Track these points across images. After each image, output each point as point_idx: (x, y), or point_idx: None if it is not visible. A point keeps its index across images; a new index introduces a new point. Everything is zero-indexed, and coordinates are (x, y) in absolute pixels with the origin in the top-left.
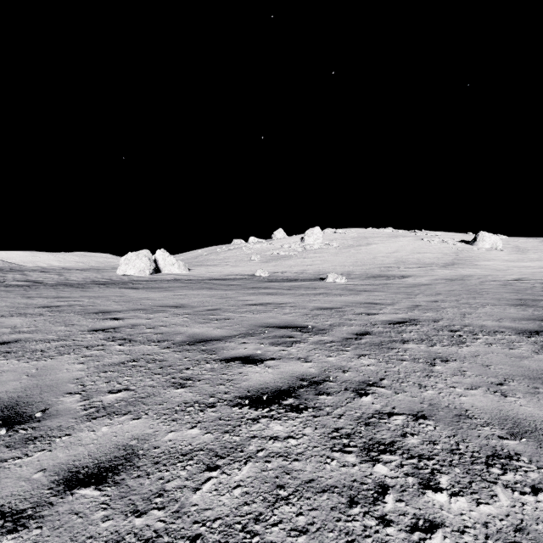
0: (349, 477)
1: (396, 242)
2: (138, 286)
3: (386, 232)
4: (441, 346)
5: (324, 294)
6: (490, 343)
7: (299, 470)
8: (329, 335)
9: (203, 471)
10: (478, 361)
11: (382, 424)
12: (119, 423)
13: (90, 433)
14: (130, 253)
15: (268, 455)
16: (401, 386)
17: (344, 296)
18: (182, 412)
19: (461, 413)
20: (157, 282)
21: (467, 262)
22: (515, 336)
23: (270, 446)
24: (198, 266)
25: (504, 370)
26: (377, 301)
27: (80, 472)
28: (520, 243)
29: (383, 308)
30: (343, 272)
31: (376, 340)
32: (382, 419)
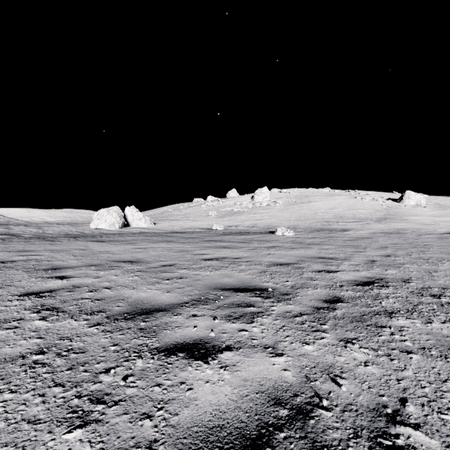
0: None
1: (333, 200)
2: (105, 239)
3: (324, 192)
4: (441, 323)
5: (276, 248)
6: None
7: None
8: (295, 303)
9: None
10: None
11: None
12: None
13: None
14: (102, 209)
15: None
16: (446, 424)
17: (295, 250)
18: None
19: None
20: (123, 235)
21: (397, 217)
22: None
23: None
24: (162, 221)
25: None
26: (331, 255)
27: None
28: (440, 201)
29: (340, 264)
30: (289, 226)
31: (354, 311)
32: None
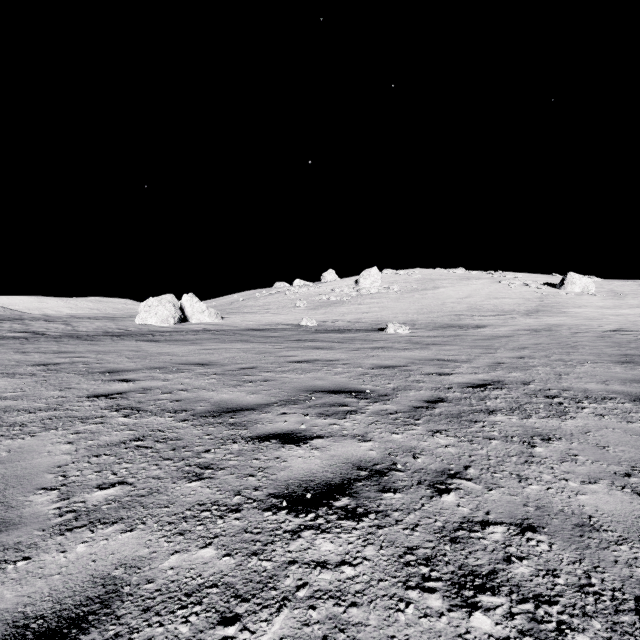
0: (435, 637)
1: (469, 285)
2: (159, 338)
3: (456, 274)
4: (538, 418)
5: (384, 349)
6: (601, 414)
7: (359, 624)
8: (393, 403)
9: (214, 625)
10: (591, 439)
11: (474, 540)
12: (102, 539)
13: (58, 556)
14: (151, 298)
15: (312, 595)
16: (494, 478)
17: (408, 351)
18: (194, 520)
19: (584, 522)
20: (182, 334)
21: (553, 309)
22: (630, 404)
23: (315, 579)
24: (232, 314)
25: (627, 453)
26: (450, 357)
27: (29, 626)
28: (616, 287)
29: (458, 366)
30: (405, 321)
31: (453, 410)
32: (473, 532)
